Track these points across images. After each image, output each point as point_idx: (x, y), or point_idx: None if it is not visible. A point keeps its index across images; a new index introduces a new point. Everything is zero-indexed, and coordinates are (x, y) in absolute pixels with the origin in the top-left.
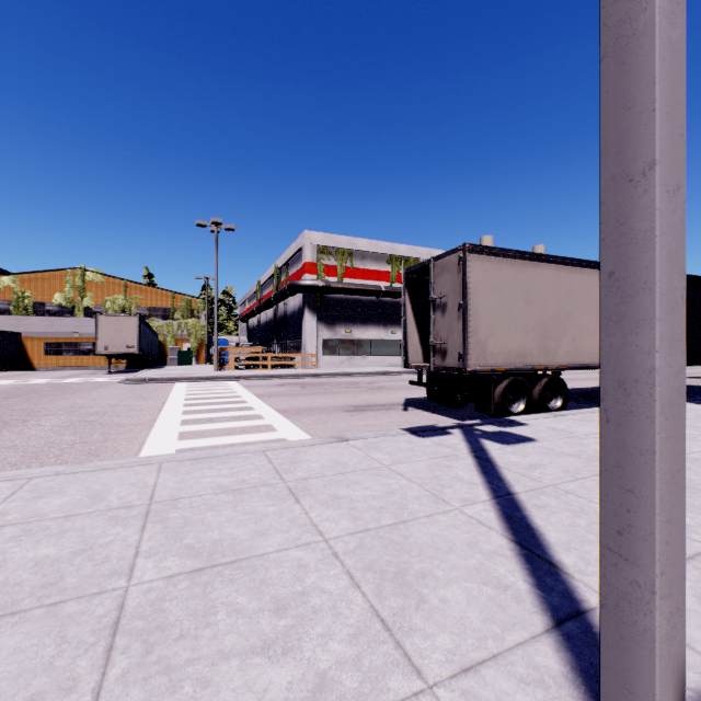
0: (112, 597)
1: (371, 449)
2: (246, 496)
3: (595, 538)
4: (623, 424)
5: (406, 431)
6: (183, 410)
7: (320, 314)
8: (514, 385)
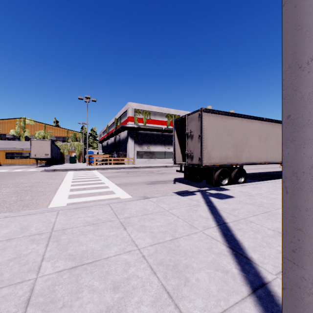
0: (27, 284)
1: (160, 202)
2: (100, 227)
3: (266, 244)
4: (296, 194)
5: (175, 193)
6: (71, 184)
7: (135, 140)
8: (223, 171)
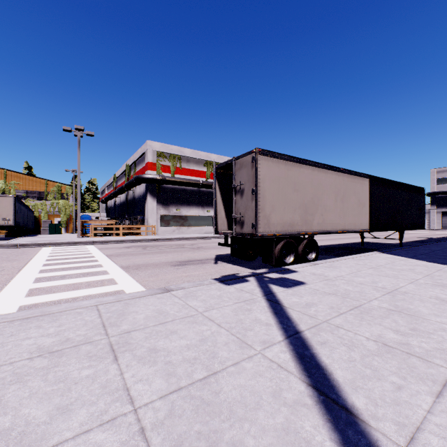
0: None
1: (189, 298)
2: (64, 359)
3: (371, 372)
4: None
5: (217, 280)
6: (41, 269)
7: (158, 198)
8: (287, 244)
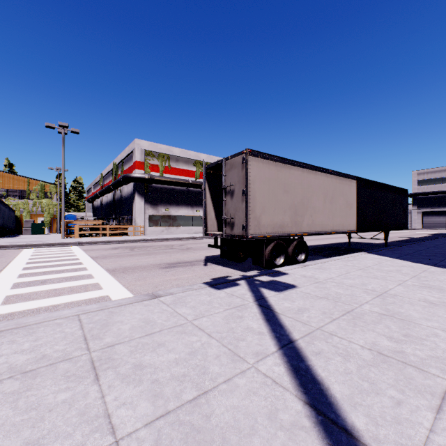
0: None
1: (178, 304)
2: (38, 380)
3: (369, 386)
4: None
5: (207, 284)
6: (20, 273)
7: (146, 198)
8: (277, 246)
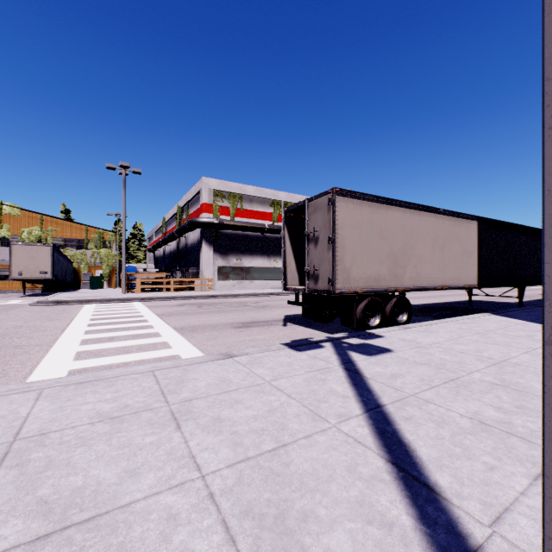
0: None
1: (255, 365)
2: (125, 425)
3: (461, 451)
4: None
5: (286, 345)
6: (86, 329)
7: (215, 246)
8: (371, 303)
